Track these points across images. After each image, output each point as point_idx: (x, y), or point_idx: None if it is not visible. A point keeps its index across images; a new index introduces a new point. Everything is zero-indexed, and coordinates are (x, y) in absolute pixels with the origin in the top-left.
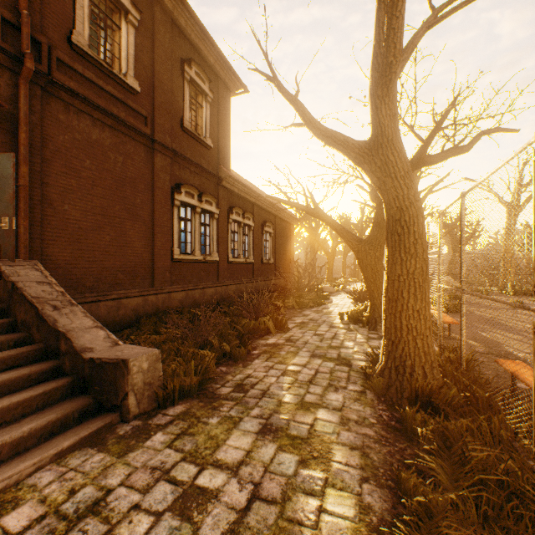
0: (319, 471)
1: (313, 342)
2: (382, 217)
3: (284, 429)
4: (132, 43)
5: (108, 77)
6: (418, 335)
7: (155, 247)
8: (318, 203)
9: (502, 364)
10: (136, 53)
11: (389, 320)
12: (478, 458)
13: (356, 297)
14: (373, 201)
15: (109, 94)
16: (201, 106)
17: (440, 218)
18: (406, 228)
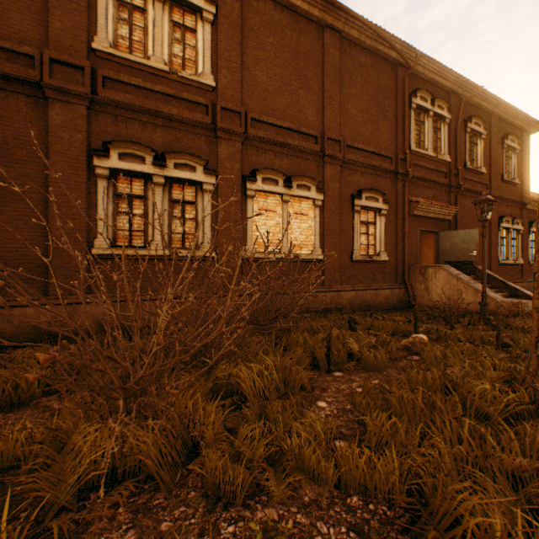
0: None
1: None
2: None
3: None
4: (481, 148)
5: (473, 173)
6: None
7: (490, 256)
8: None
9: None
10: (482, 152)
11: None
12: None
13: None
14: None
15: (474, 182)
16: (510, 158)
17: None
18: None
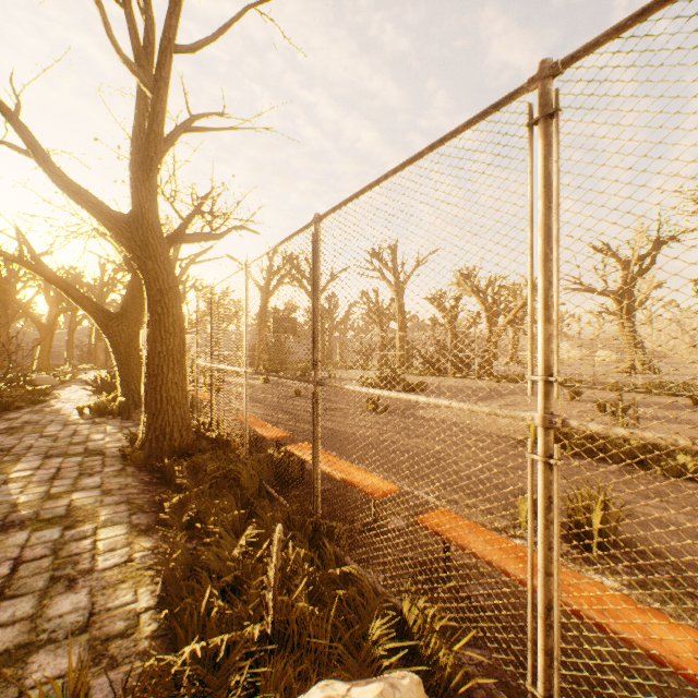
0: (89, 525)
1: (42, 444)
2: (139, 289)
3: (34, 518)
4: None
5: None
6: (177, 404)
7: None
8: (41, 254)
9: (240, 419)
10: None
11: (151, 395)
12: (214, 469)
13: (100, 387)
14: (127, 268)
15: None
16: None
17: (198, 301)
18: (167, 310)
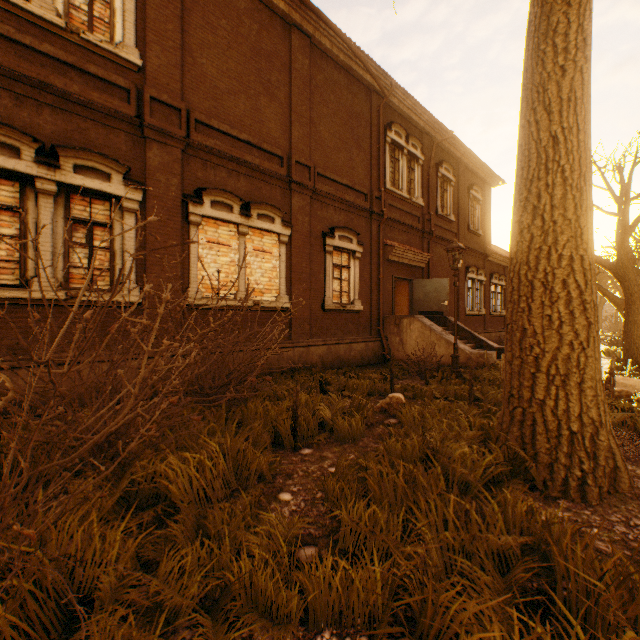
0: None
1: None
2: None
3: None
4: (451, 196)
5: (444, 221)
6: (638, 346)
7: (458, 307)
8: None
9: None
10: (452, 200)
11: (624, 340)
12: None
13: (613, 344)
14: None
15: (444, 229)
16: (475, 209)
17: None
18: (632, 302)
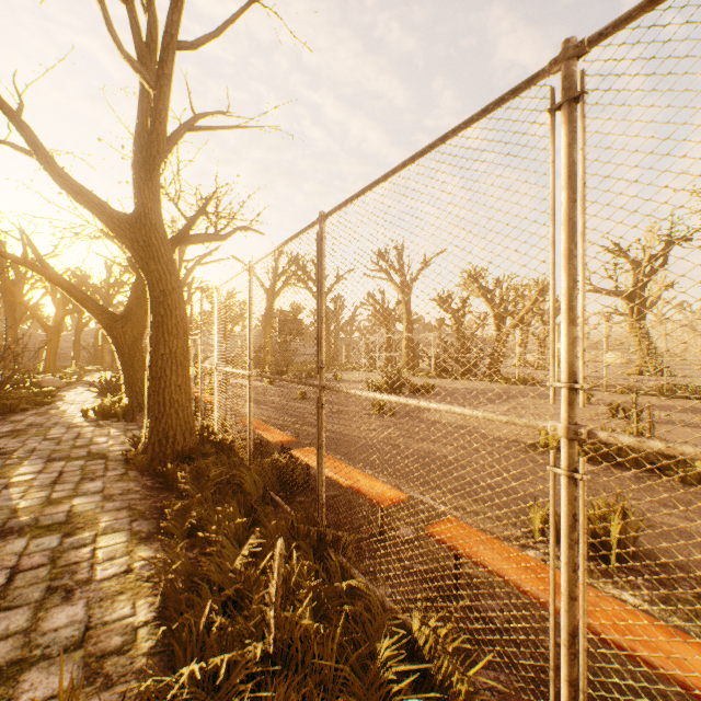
0: (89, 533)
1: (45, 448)
2: (143, 291)
3: (34, 524)
4: None
5: None
6: (180, 407)
7: None
8: (45, 256)
9: (244, 422)
10: None
11: (154, 398)
12: (217, 474)
13: (105, 388)
14: (132, 269)
15: None
16: None
17: (202, 302)
18: (170, 311)
